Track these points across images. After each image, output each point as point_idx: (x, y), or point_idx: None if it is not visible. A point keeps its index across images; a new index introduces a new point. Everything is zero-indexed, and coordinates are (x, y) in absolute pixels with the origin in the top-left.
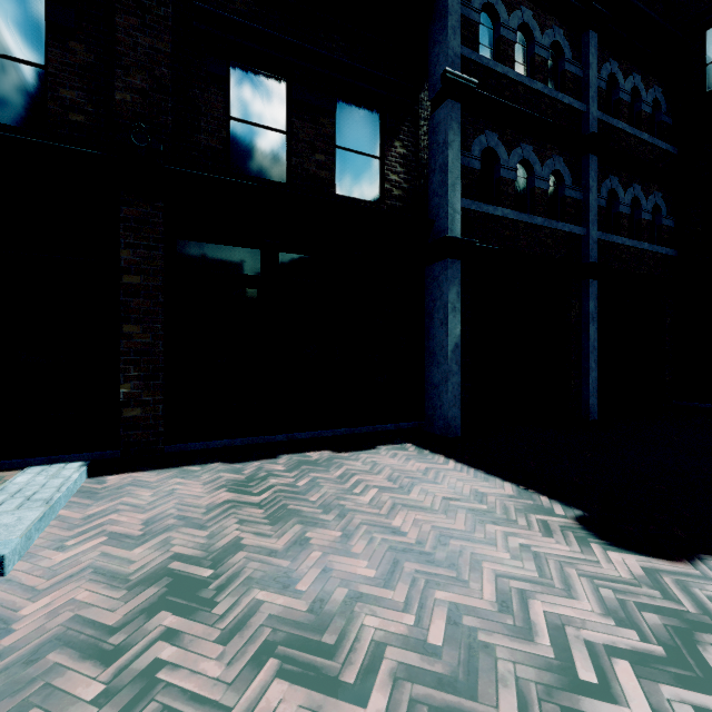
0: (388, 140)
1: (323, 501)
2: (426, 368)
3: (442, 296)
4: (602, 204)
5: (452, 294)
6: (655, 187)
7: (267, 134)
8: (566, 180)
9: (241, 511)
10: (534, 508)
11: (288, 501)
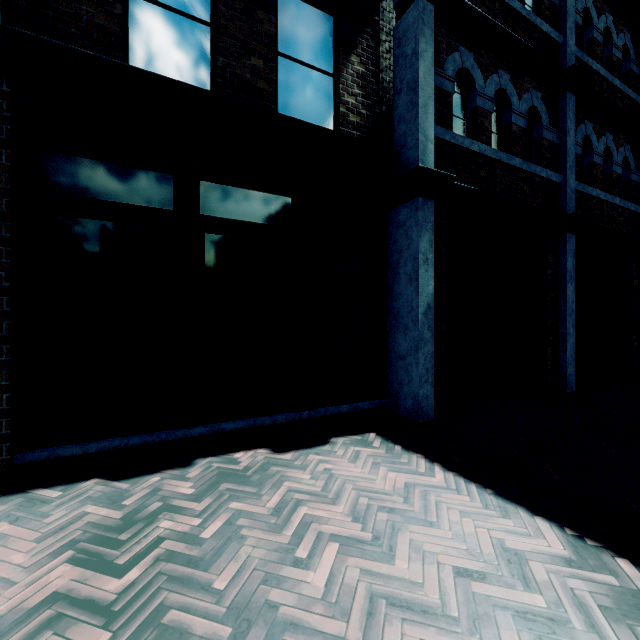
0: (343, 53)
1: (238, 589)
2: (389, 335)
3: (410, 245)
4: (577, 151)
5: (423, 242)
6: (625, 139)
7: (184, 22)
8: (543, 120)
9: (62, 638)
10: (632, 604)
11: (172, 592)
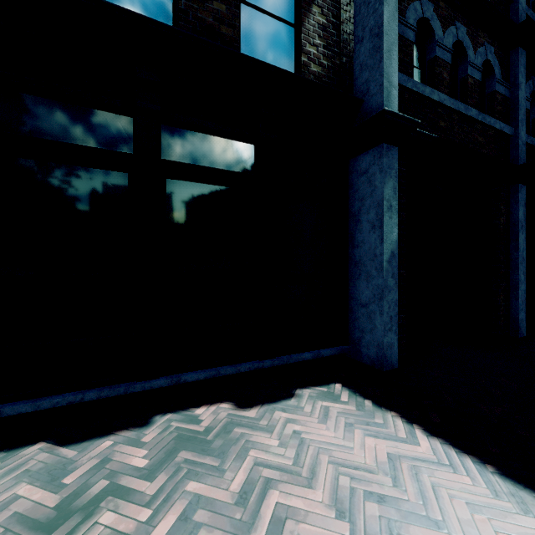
0: (305, 3)
1: None
2: (350, 282)
3: (373, 192)
4: (526, 105)
5: (387, 188)
6: None
7: None
8: (496, 74)
9: None
10: None
11: None
